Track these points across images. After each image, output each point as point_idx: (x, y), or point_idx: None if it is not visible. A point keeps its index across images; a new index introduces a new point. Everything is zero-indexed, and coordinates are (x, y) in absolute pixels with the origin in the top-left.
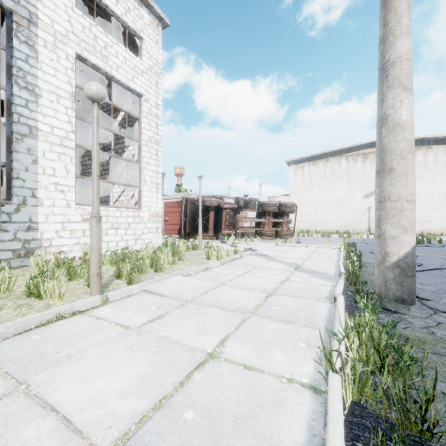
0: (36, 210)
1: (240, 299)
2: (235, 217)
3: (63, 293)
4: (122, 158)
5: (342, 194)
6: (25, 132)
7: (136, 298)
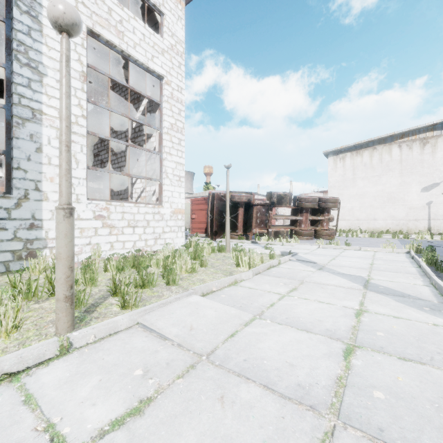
0: (40, 205)
1: (297, 356)
2: (268, 215)
3: (18, 324)
4: (140, 148)
5: (393, 187)
6: (27, 115)
7: (120, 340)
